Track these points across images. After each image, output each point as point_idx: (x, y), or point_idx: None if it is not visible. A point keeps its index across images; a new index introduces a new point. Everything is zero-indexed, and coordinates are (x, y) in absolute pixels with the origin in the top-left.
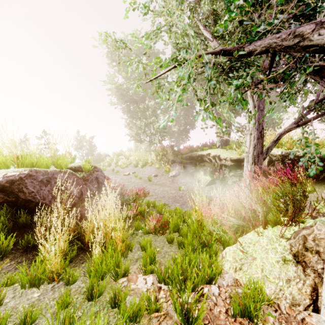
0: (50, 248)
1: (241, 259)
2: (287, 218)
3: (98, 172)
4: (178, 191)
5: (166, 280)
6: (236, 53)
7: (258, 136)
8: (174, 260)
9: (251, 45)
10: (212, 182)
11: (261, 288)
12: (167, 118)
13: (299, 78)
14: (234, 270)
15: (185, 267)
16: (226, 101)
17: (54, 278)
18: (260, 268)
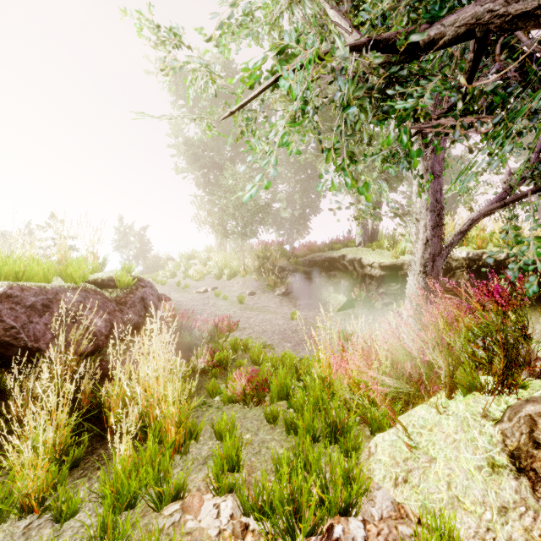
0: (23, 446)
1: (406, 459)
2: (490, 376)
3: (145, 288)
4: (290, 321)
5: (257, 515)
6: (403, 40)
7: (432, 223)
8: (276, 463)
9: (434, 26)
10: (348, 305)
11: (453, 537)
12: (258, 181)
13: (533, 97)
14: (394, 482)
15: (297, 485)
16: (377, 155)
17: (33, 506)
18: (444, 480)
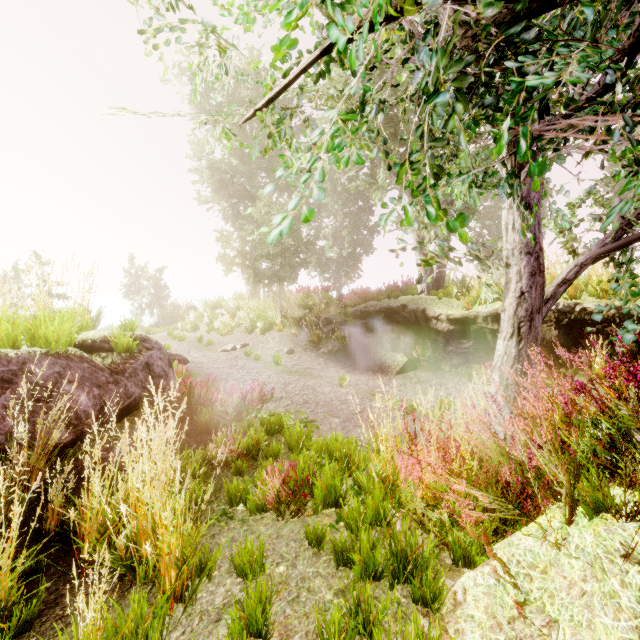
0: None
1: (512, 620)
2: (622, 488)
3: (151, 351)
4: (338, 389)
5: None
6: None
7: (528, 270)
8: (322, 628)
9: None
10: (409, 366)
11: None
12: (292, 208)
13: None
14: None
15: None
16: (467, 175)
17: None
18: None
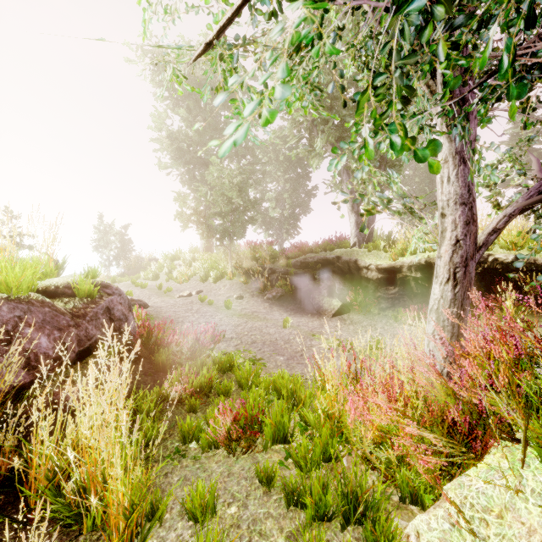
0: None
1: None
2: None
3: (112, 296)
4: (281, 330)
5: None
6: None
7: (463, 219)
8: None
9: None
10: (343, 310)
11: None
12: (249, 113)
13: None
14: None
15: None
16: (421, 115)
17: None
18: None
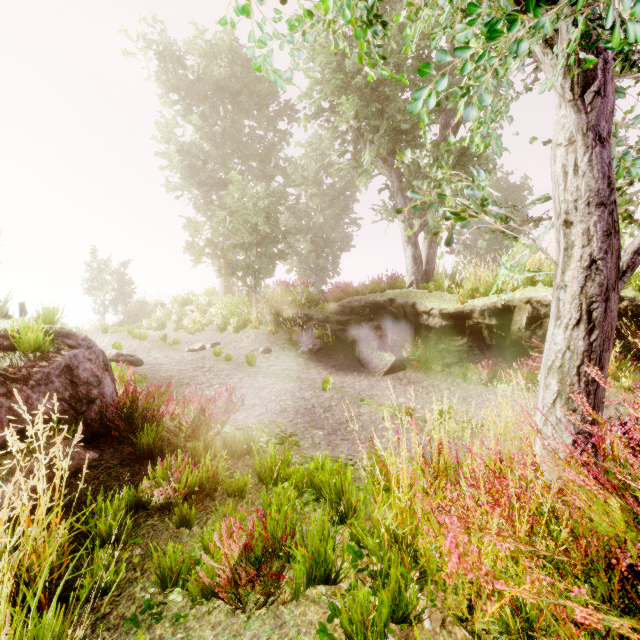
0: None
1: None
2: None
3: (76, 350)
4: (320, 393)
5: None
6: None
7: (600, 229)
8: None
9: None
10: (398, 366)
11: None
12: None
13: None
14: None
15: None
16: None
17: None
18: None
